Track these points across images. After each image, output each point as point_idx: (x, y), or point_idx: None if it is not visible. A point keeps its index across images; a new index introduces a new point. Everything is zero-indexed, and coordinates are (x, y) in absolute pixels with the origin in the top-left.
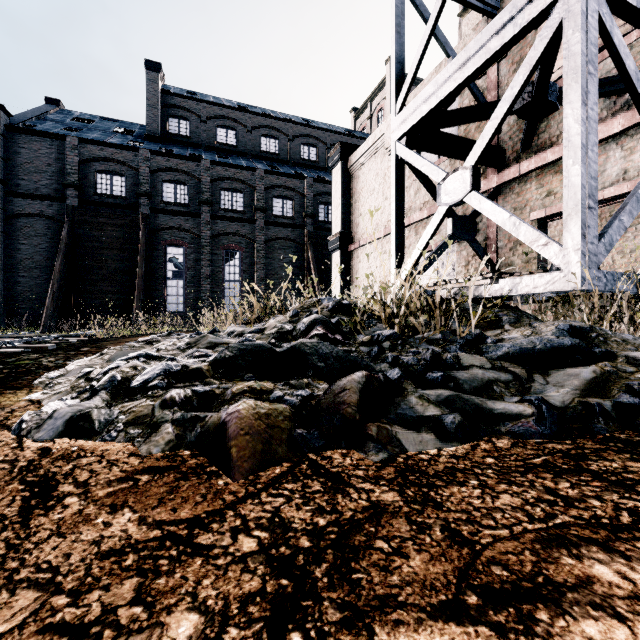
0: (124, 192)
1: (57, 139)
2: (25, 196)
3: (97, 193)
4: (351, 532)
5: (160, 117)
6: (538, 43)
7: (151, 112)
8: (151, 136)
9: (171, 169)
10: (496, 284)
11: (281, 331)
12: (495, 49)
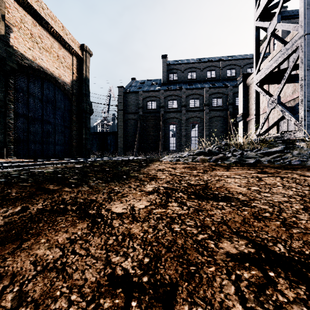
0: (155, 107)
1: (136, 93)
2: (128, 113)
3: (147, 109)
4: (214, 170)
5: (166, 75)
6: (293, 59)
7: (163, 74)
8: (163, 83)
9: (171, 95)
10: (283, 135)
11: (209, 150)
12: (283, 58)
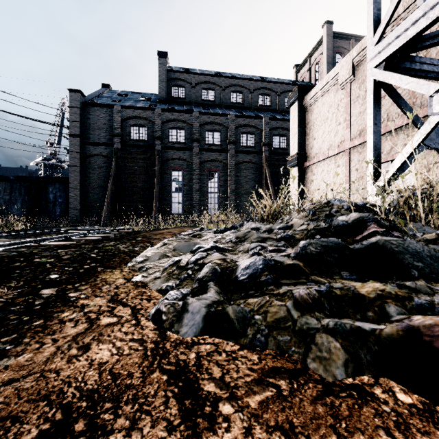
0: (146, 137)
1: (109, 107)
2: (92, 144)
3: (131, 139)
4: None
5: (166, 87)
6: None
7: (161, 84)
8: (161, 100)
9: (174, 120)
10: None
11: (318, 228)
12: None
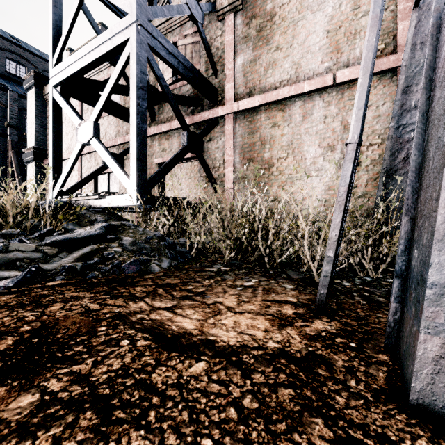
0: None
1: None
2: None
3: None
4: None
5: None
6: (121, 60)
7: None
8: None
9: None
10: (104, 199)
11: None
12: (104, 52)
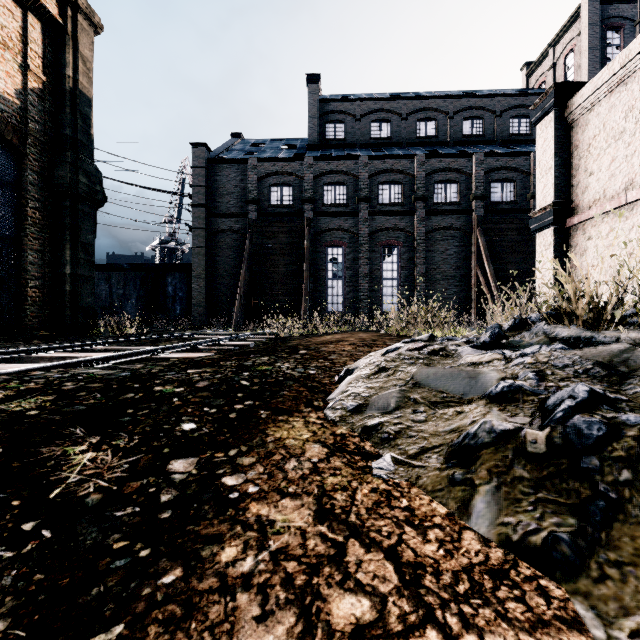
0: (291, 201)
1: (241, 163)
2: (220, 216)
3: (270, 205)
4: None
5: (319, 126)
6: None
7: (311, 123)
8: (311, 145)
9: (331, 172)
10: None
11: None
12: None
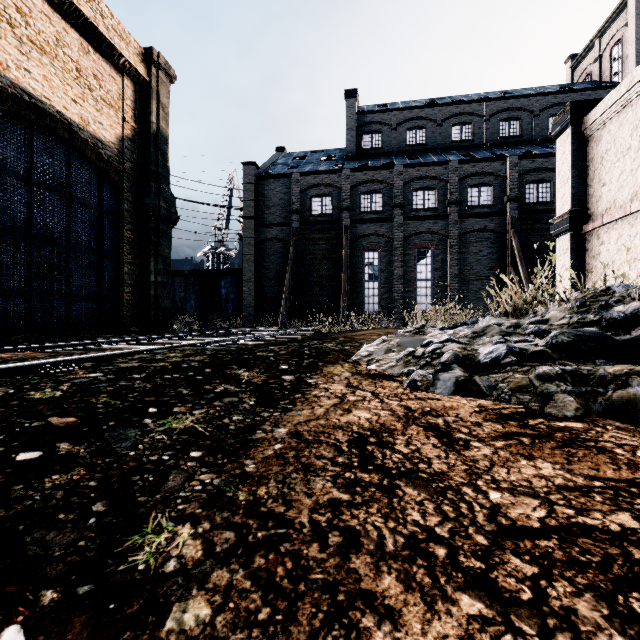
0: (331, 210)
1: (286, 178)
2: (267, 226)
3: (312, 214)
4: None
5: (356, 137)
6: None
7: (349, 135)
8: (349, 156)
9: (368, 181)
10: None
11: (582, 321)
12: None
